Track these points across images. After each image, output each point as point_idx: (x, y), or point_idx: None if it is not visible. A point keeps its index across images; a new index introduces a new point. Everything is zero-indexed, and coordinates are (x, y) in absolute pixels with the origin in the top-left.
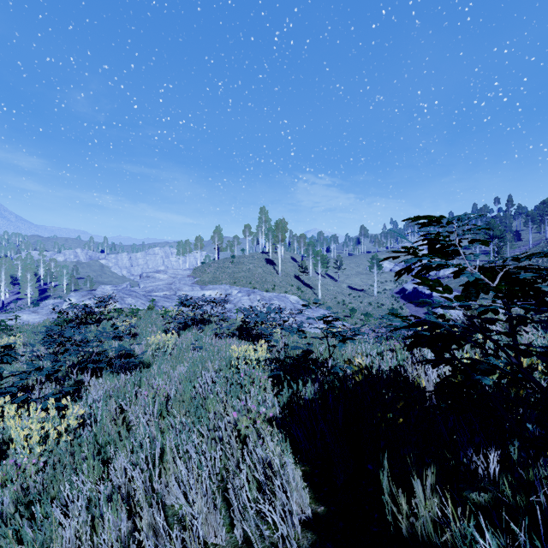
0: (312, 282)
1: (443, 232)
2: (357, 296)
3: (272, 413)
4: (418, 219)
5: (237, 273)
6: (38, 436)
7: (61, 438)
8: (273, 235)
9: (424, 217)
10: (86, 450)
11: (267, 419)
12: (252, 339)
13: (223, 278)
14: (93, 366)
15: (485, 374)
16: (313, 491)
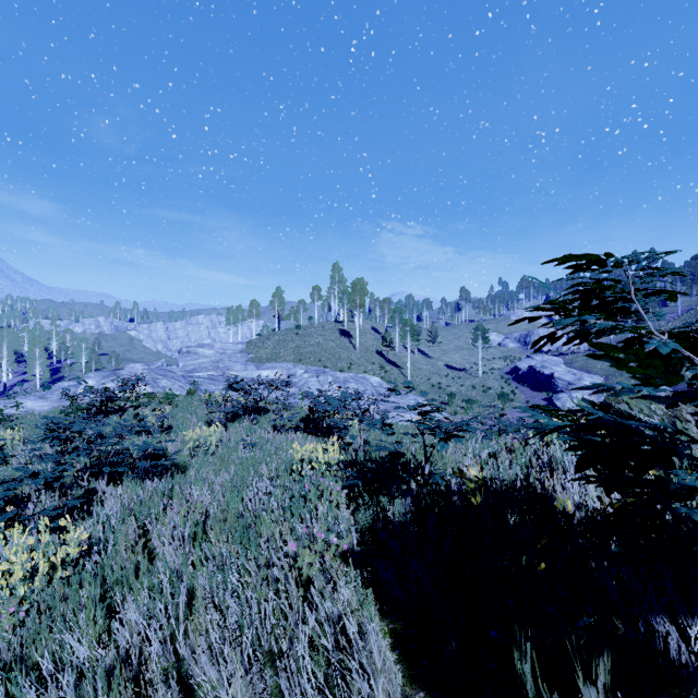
0: (400, 360)
1: (610, 279)
2: (457, 377)
3: (347, 545)
4: (568, 261)
5: (303, 348)
6: (21, 572)
7: (55, 574)
8: (349, 299)
9: (578, 256)
10: (89, 591)
11: (340, 554)
12: (321, 433)
13: (285, 354)
14: (110, 469)
15: (678, 499)
16: (408, 665)
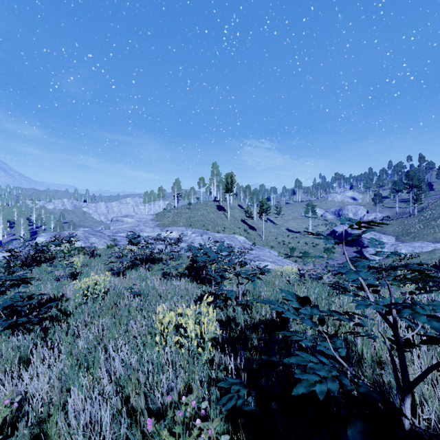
0: (256, 226)
1: None
2: (294, 237)
3: None
4: None
5: (193, 217)
6: None
7: None
8: (223, 185)
9: None
10: None
11: None
12: (201, 280)
13: (181, 222)
14: None
15: None
16: None
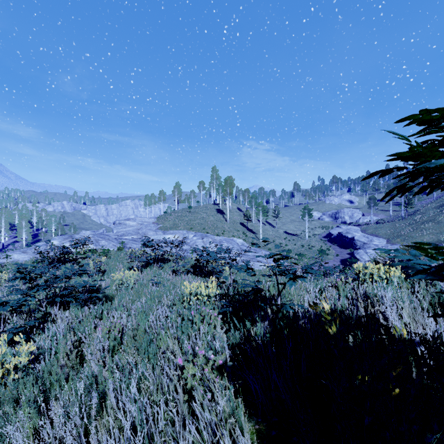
0: (255, 228)
1: None
2: (292, 240)
3: (222, 361)
4: (418, 120)
5: (193, 221)
6: None
7: (9, 377)
8: (223, 189)
9: (431, 112)
10: (32, 390)
11: (216, 368)
12: (204, 275)
13: (182, 225)
14: (61, 299)
15: None
16: None
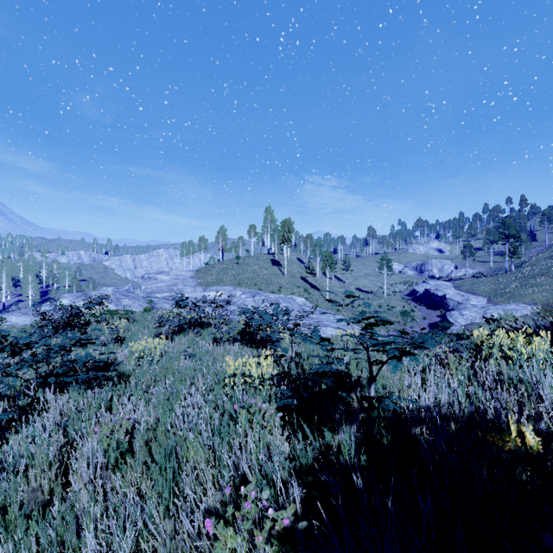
0: (320, 284)
1: None
2: (366, 298)
3: (287, 523)
4: None
5: (242, 274)
6: None
7: None
8: (279, 235)
9: None
10: None
11: (276, 535)
12: (255, 345)
13: (227, 279)
14: (56, 380)
15: None
16: None
